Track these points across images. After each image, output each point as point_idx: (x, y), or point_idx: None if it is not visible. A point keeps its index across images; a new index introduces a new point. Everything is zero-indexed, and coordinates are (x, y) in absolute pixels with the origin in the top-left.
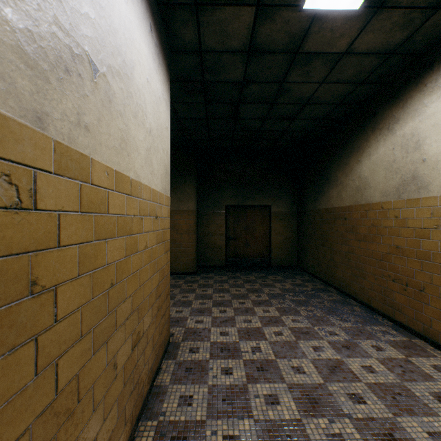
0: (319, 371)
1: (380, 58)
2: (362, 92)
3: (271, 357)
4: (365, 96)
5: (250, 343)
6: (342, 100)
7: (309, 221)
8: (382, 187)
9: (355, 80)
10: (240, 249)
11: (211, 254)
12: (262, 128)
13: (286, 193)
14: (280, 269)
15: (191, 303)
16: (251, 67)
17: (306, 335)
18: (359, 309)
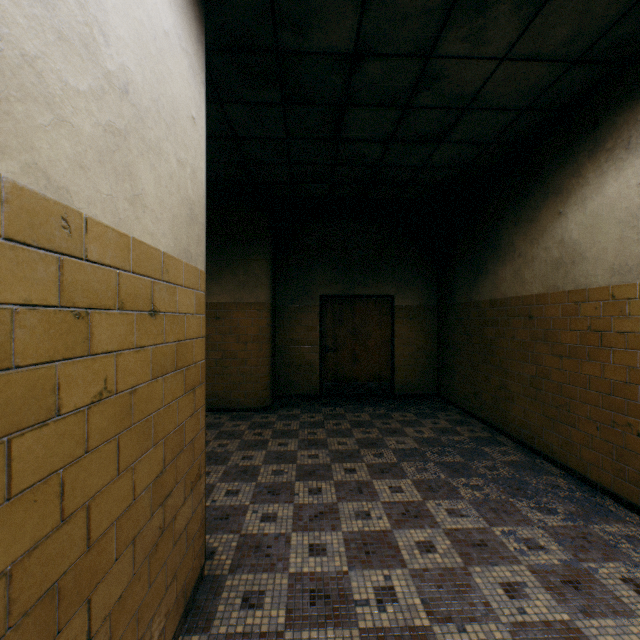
0: None
1: None
2: (573, 84)
3: (419, 619)
4: (576, 92)
5: (372, 576)
6: (532, 101)
7: (458, 321)
8: (612, 257)
9: (566, 55)
10: (344, 366)
11: (296, 376)
12: (384, 161)
13: (418, 276)
14: (410, 399)
15: (256, 472)
16: (370, 16)
17: (483, 552)
18: (564, 482)
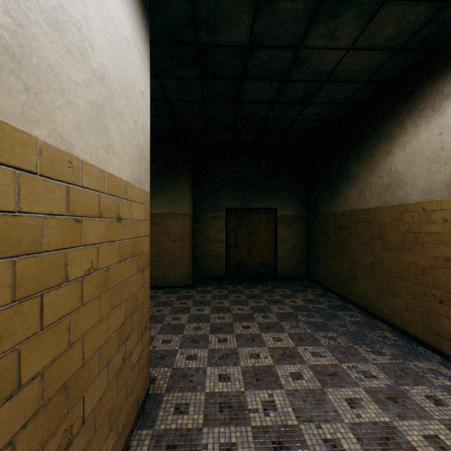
0: (365, 447)
1: (431, 10)
2: (397, 65)
3: (291, 420)
4: (399, 70)
5: (260, 394)
6: (369, 76)
7: (321, 226)
8: (423, 182)
9: (391, 46)
10: (243, 257)
11: (209, 264)
12: (270, 116)
13: (294, 195)
14: (288, 280)
15: (183, 328)
16: (260, 22)
17: (335, 379)
18: (391, 334)
